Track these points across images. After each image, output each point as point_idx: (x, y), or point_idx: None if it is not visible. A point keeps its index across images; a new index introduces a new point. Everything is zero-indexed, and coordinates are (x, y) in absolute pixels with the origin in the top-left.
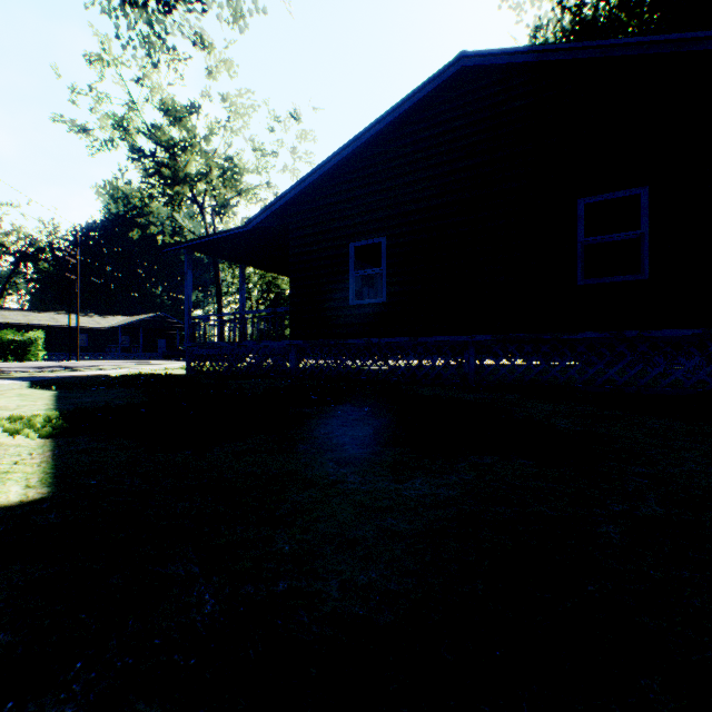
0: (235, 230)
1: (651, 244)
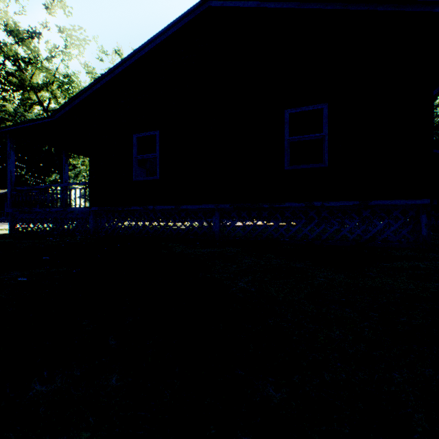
0: (44, 120)
1: (329, 143)
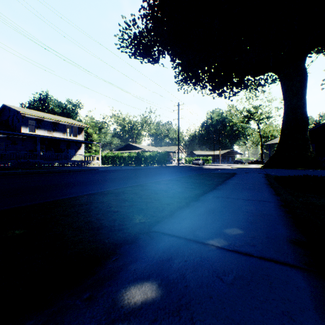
0: None
1: None
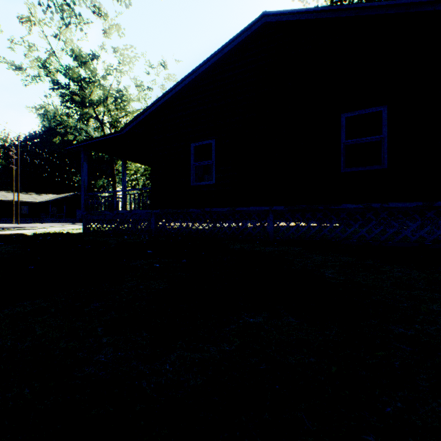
0: (114, 134)
1: (389, 144)
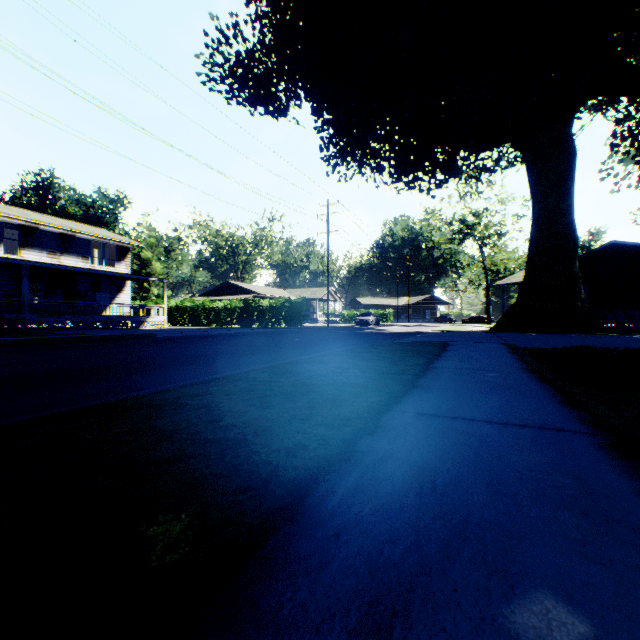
0: None
1: None
